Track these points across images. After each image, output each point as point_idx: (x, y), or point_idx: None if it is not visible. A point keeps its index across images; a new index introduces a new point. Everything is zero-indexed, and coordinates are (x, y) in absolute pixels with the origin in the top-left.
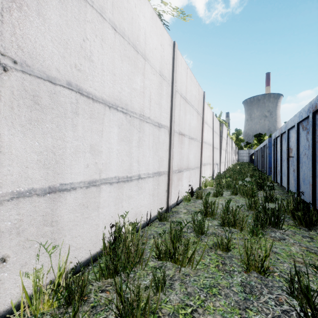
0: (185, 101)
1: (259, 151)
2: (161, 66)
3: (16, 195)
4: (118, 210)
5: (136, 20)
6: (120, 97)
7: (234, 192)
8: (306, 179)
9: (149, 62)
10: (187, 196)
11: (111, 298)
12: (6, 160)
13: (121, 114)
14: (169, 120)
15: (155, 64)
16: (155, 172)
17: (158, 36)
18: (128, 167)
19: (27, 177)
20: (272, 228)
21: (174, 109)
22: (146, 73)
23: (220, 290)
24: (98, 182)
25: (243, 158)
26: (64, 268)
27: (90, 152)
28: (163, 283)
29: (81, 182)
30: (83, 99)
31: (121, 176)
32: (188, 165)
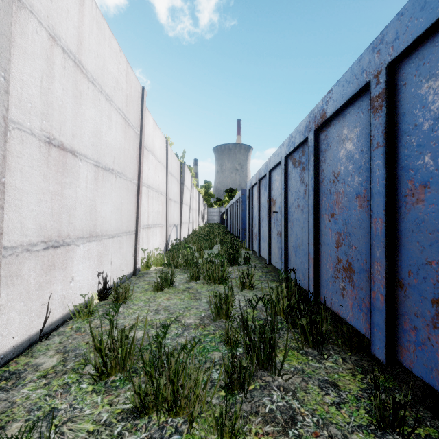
0: (77, 68)
1: (231, 208)
2: None
3: None
4: None
5: None
6: None
7: (195, 275)
8: (300, 247)
9: None
10: (84, 303)
11: None
12: None
13: None
14: None
15: None
16: None
17: None
18: None
19: None
20: (261, 375)
21: (6, 48)
22: None
23: None
24: None
25: (213, 218)
26: None
27: None
28: None
29: None
30: None
31: None
32: (93, 229)
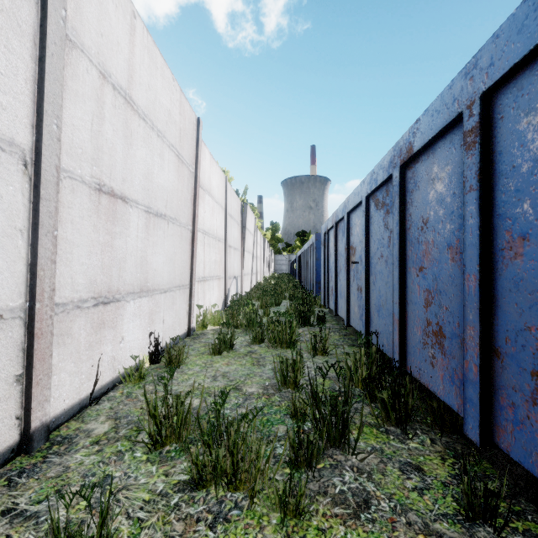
0: (127, 105)
1: (303, 256)
2: None
3: None
4: None
5: None
6: None
7: (258, 337)
8: (384, 306)
9: None
10: (135, 366)
11: None
12: None
13: None
14: (27, 124)
15: None
16: None
17: None
18: None
19: None
20: (332, 453)
21: (58, 94)
22: None
23: None
24: None
25: (281, 267)
26: None
27: None
28: None
29: None
30: None
31: None
32: (144, 283)
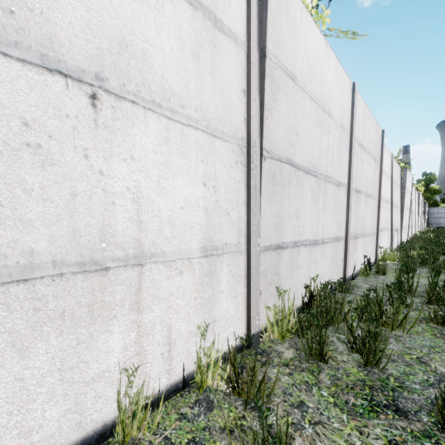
0: (362, 149)
1: None
2: (341, 116)
3: (265, 248)
4: (309, 273)
5: (324, 78)
6: (312, 161)
7: (436, 269)
8: None
9: (332, 117)
10: (364, 269)
11: (331, 339)
12: (263, 222)
13: (313, 177)
14: (346, 176)
15: (337, 117)
16: (334, 236)
17: (339, 85)
18: (316, 230)
19: (269, 235)
20: None
21: (353, 162)
22: (330, 130)
23: (444, 350)
24: (298, 243)
25: (438, 221)
26: (292, 309)
27: (295, 216)
28: (379, 336)
29: (290, 242)
30: (293, 169)
31: (311, 239)
32: (363, 230)
